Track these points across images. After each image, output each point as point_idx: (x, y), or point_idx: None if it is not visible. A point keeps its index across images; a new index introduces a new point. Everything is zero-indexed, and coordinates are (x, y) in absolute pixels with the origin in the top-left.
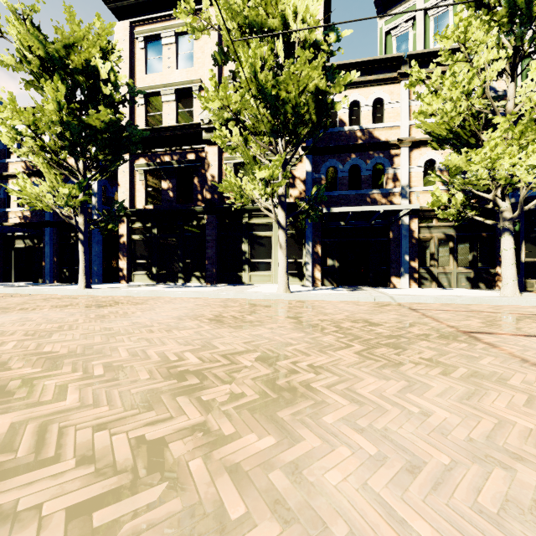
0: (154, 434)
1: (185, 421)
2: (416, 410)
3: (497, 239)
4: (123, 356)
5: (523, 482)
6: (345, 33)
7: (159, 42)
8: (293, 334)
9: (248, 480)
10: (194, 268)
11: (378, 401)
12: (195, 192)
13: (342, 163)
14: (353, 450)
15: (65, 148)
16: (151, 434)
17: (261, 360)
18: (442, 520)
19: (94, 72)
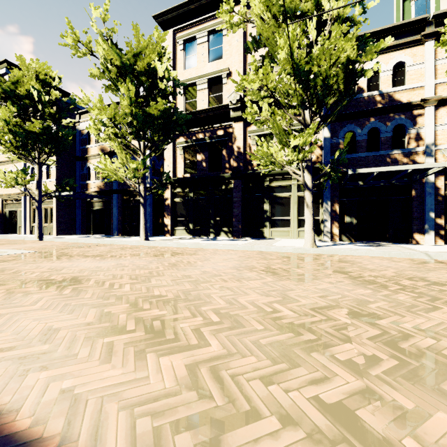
0: (327, 396)
1: (345, 384)
2: None
3: None
4: (222, 303)
5: None
6: (371, 4)
7: (195, 42)
8: (360, 290)
9: None
10: (223, 224)
11: None
12: (223, 161)
13: (360, 127)
14: None
15: (133, 133)
16: (323, 395)
17: (356, 317)
18: None
19: (153, 72)
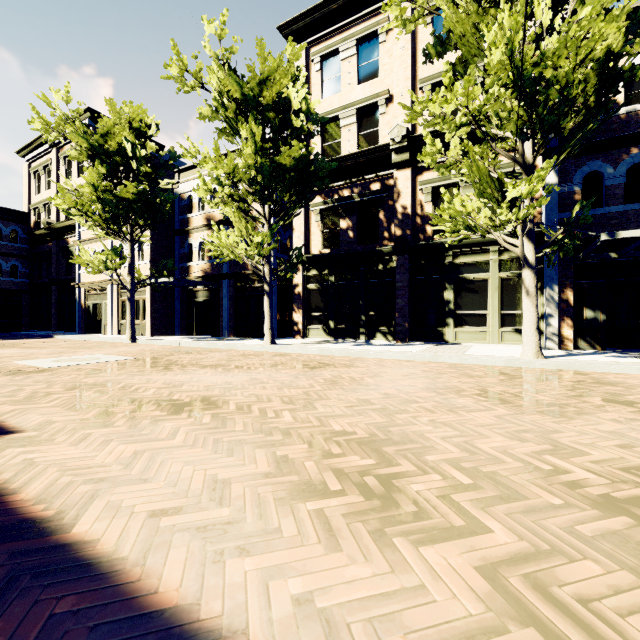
0: None
1: None
2: None
3: None
4: (454, 451)
5: None
6: None
7: (337, 58)
8: None
9: None
10: (379, 322)
11: None
12: (380, 229)
13: (612, 165)
14: None
15: (256, 193)
16: None
17: None
18: None
19: (285, 105)
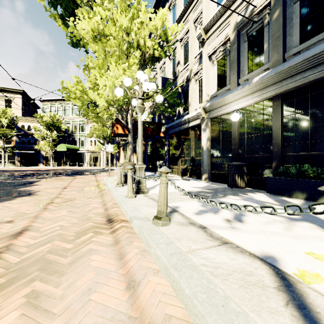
0: None
1: None
2: None
3: (62, 157)
4: None
5: None
6: (19, 118)
7: None
8: None
9: None
10: None
11: None
12: None
13: (26, 139)
14: None
15: None
16: None
17: None
18: None
19: None
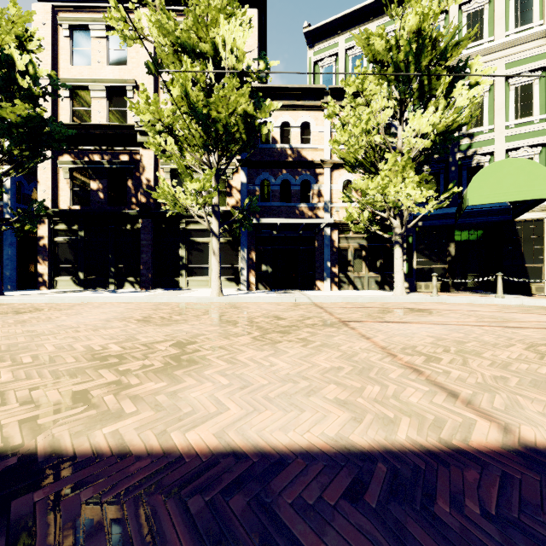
0: (79, 388)
1: (104, 381)
2: (268, 364)
3: None
4: (50, 349)
5: (299, 387)
6: (273, 63)
7: (87, 33)
8: (210, 328)
9: (142, 400)
10: (128, 273)
11: (247, 362)
12: (129, 194)
13: (274, 177)
14: (214, 384)
15: None
16: (76, 388)
17: (175, 346)
18: (244, 402)
19: (8, 61)
